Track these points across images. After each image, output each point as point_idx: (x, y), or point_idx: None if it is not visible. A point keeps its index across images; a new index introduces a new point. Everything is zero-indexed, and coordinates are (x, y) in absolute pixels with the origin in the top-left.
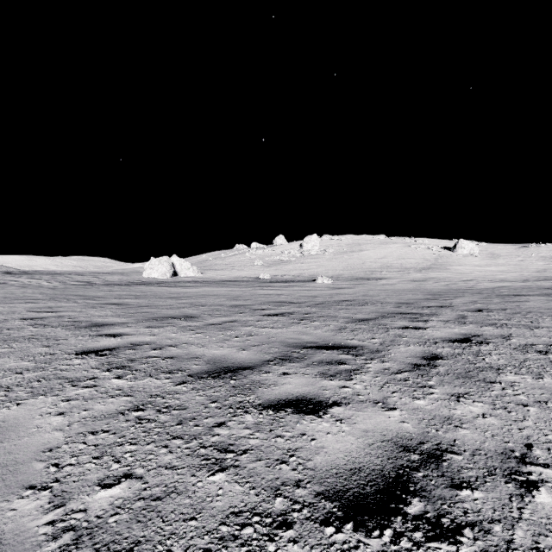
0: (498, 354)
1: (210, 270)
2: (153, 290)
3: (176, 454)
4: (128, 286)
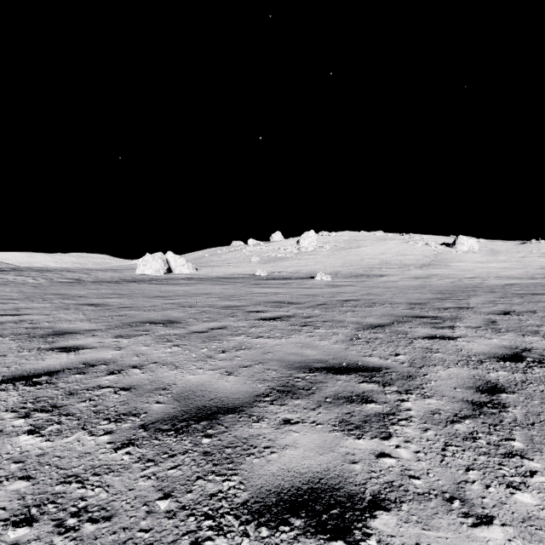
0: None
1: (205, 266)
2: (142, 288)
3: None
4: (118, 284)
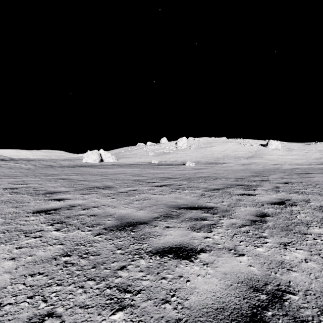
0: (304, 212)
1: (122, 158)
2: (87, 170)
3: (88, 294)
4: (73, 168)
